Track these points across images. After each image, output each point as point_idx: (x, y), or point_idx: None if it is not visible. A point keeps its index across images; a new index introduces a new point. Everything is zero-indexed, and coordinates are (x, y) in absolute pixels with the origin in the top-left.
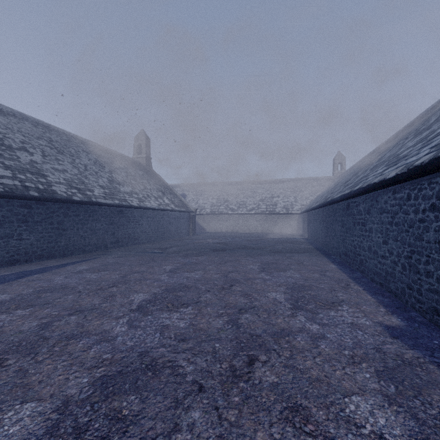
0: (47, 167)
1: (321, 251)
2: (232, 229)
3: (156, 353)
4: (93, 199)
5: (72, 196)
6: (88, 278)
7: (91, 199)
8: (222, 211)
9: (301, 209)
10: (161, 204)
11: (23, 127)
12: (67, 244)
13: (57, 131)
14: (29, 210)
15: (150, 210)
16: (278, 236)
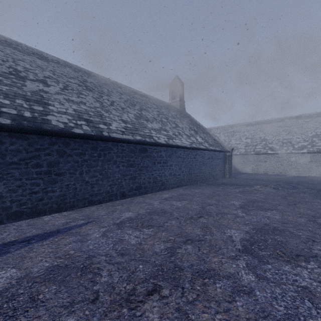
0: (59, 97)
1: None
2: (273, 170)
3: None
4: (105, 133)
5: (72, 128)
6: None
7: (102, 132)
8: (259, 151)
9: None
10: (194, 142)
11: (60, 70)
12: (63, 194)
13: (97, 77)
14: None
15: (180, 149)
16: None
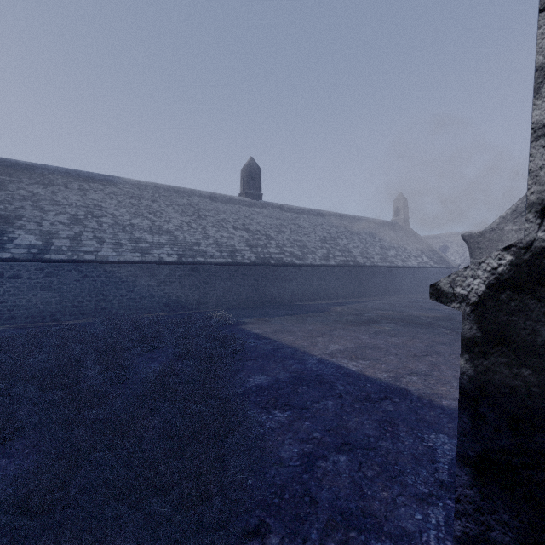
0: (350, 246)
1: None
2: None
3: (428, 318)
4: (375, 264)
5: (365, 263)
6: (387, 305)
7: (374, 263)
8: None
9: None
10: (420, 262)
11: (332, 222)
12: (363, 291)
13: (344, 217)
14: (349, 272)
15: (411, 268)
16: None
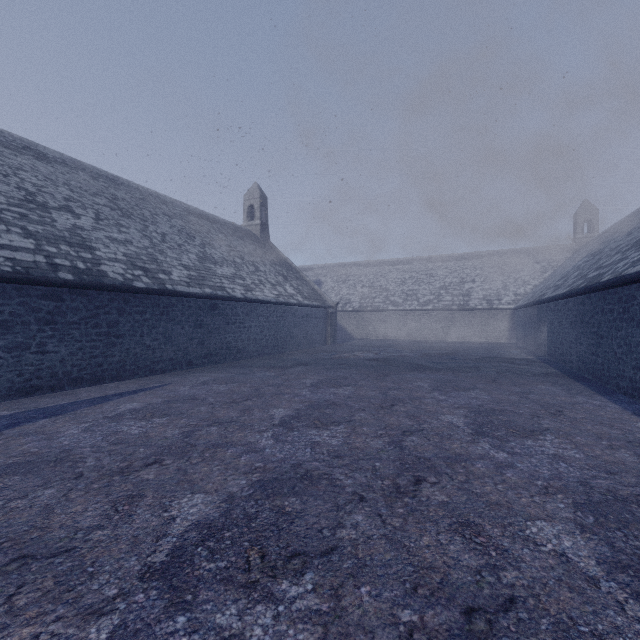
0: (99, 236)
1: (585, 383)
2: (395, 334)
3: None
4: (169, 286)
5: (132, 282)
6: (122, 433)
7: (165, 285)
8: (378, 306)
9: (515, 301)
10: (281, 295)
11: (73, 179)
12: (123, 360)
13: (127, 186)
14: (57, 304)
15: (262, 305)
16: (478, 348)
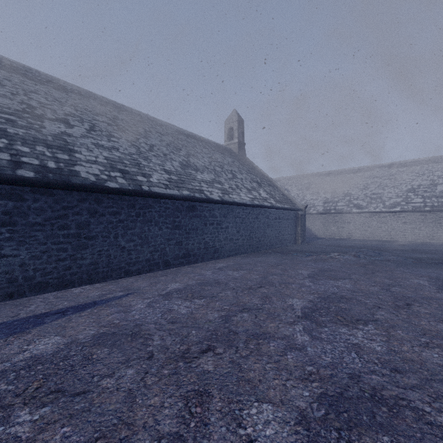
0: (86, 142)
1: None
2: (359, 234)
3: None
4: (145, 187)
5: (105, 182)
6: None
7: (141, 186)
8: (341, 209)
9: None
10: (256, 198)
11: (82, 103)
12: (95, 262)
13: (130, 112)
14: (17, 204)
15: (238, 207)
16: None
